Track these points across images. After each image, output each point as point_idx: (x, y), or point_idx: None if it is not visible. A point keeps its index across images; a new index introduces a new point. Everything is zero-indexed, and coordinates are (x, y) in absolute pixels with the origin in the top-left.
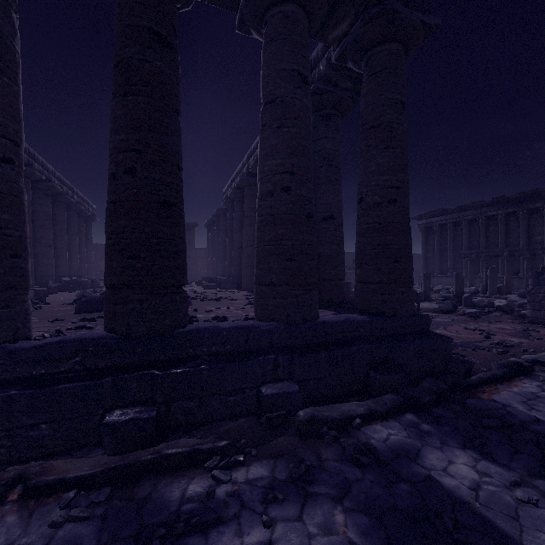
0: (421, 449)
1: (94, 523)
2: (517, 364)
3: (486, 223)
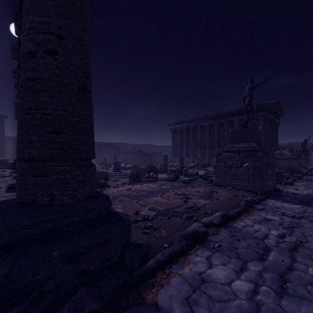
0: None
1: None
2: (194, 235)
3: (201, 129)
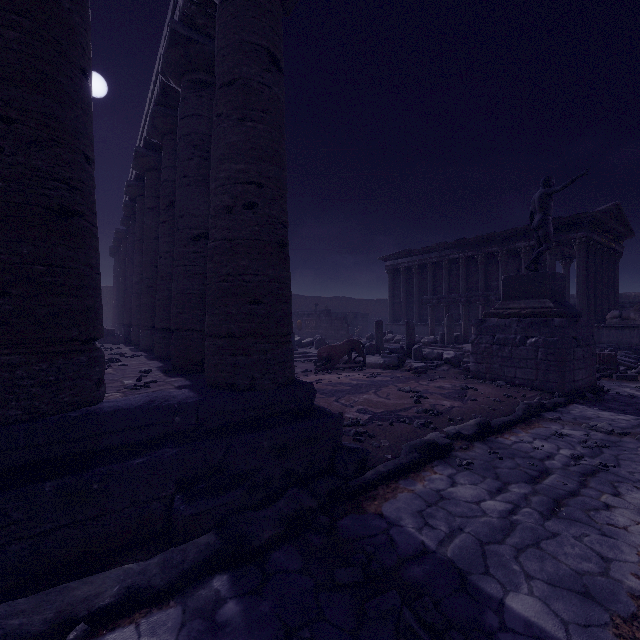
0: None
1: None
2: (430, 446)
3: (449, 267)
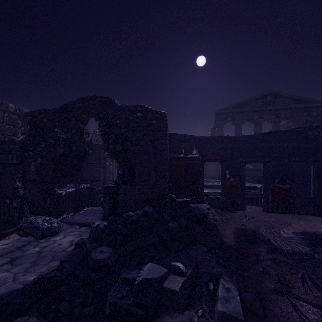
0: None
1: None
2: None
3: None
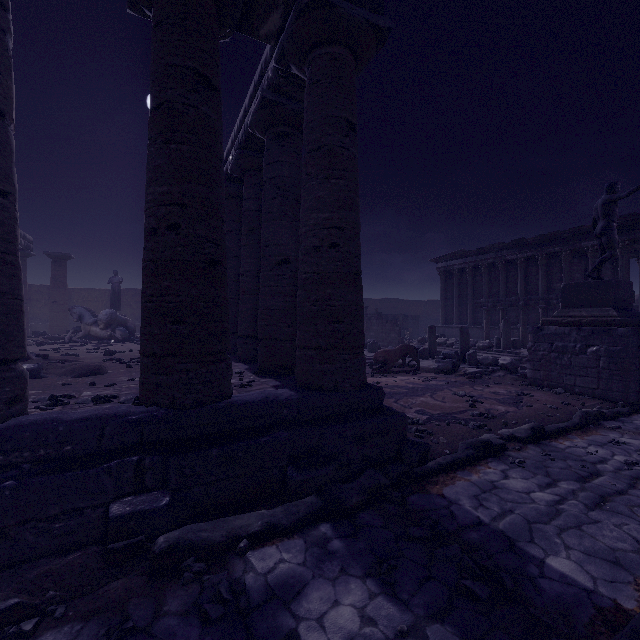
0: (308, 583)
1: None
2: (484, 444)
3: (506, 268)
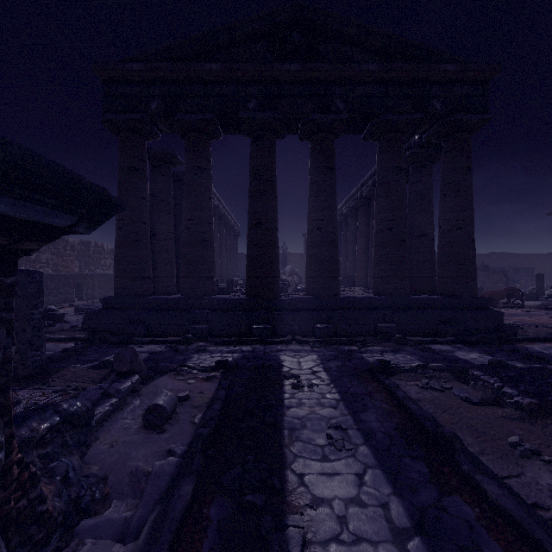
0: (456, 351)
1: (323, 349)
2: None
3: None
